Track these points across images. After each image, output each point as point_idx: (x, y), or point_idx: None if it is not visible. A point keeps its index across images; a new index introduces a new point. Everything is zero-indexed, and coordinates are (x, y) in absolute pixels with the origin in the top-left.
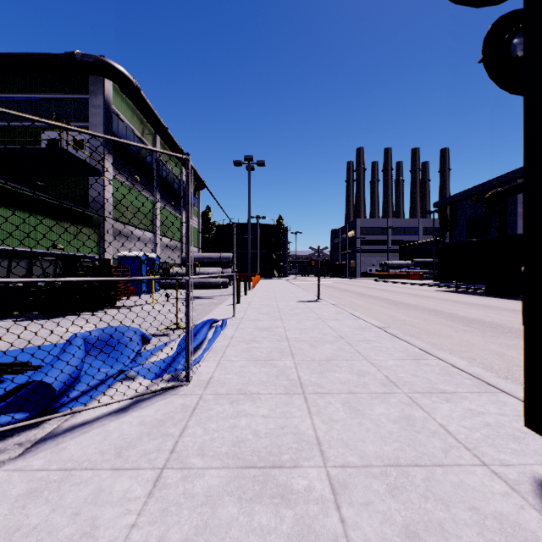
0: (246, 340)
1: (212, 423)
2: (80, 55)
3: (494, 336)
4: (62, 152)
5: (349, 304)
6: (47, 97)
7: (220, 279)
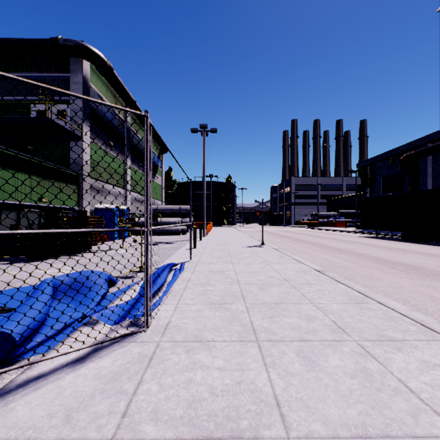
0: (202, 283)
1: (167, 377)
2: (63, 40)
3: (420, 278)
4: (47, 120)
5: (288, 248)
6: (36, 76)
7: (180, 227)
